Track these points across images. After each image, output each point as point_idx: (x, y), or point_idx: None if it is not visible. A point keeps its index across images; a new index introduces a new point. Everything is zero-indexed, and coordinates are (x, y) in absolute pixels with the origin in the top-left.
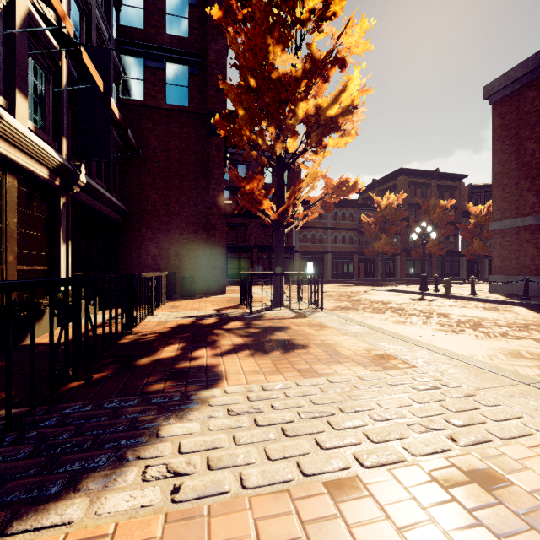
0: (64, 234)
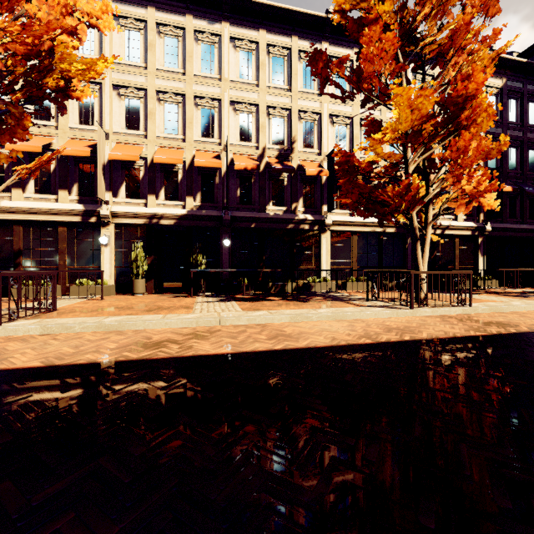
0: (482, 253)
